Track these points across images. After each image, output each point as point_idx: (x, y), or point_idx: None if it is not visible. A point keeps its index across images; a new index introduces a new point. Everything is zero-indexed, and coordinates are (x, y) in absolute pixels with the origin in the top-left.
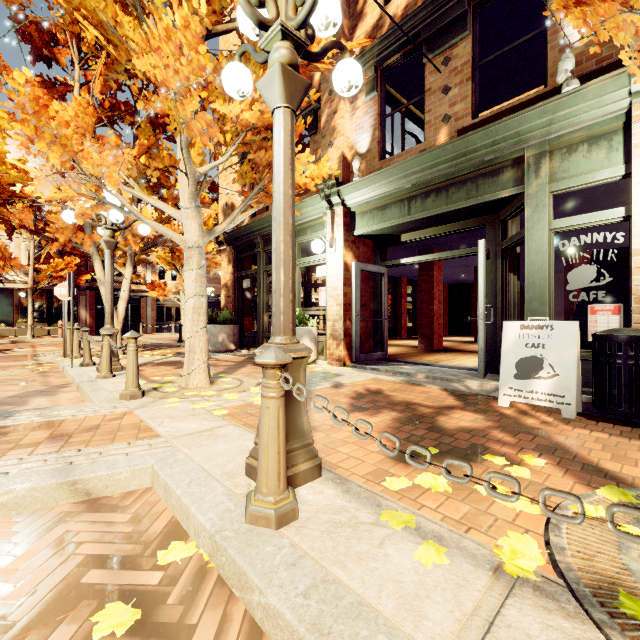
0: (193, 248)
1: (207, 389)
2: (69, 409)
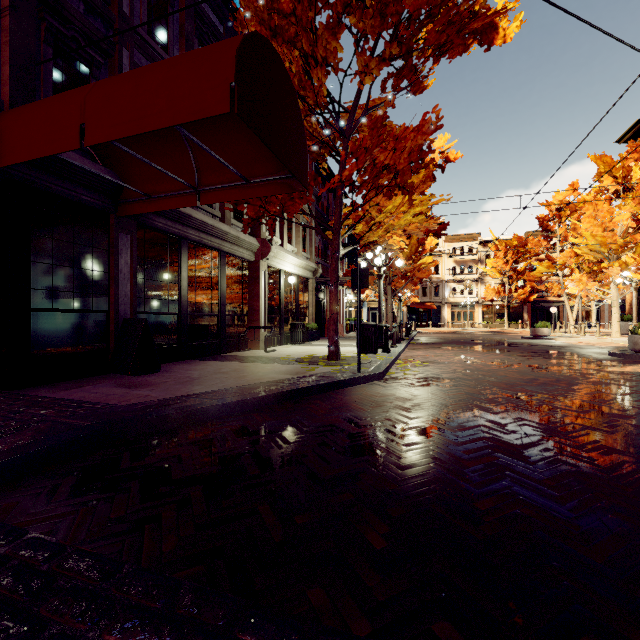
0: (615, 301)
1: (619, 337)
2: (585, 337)
